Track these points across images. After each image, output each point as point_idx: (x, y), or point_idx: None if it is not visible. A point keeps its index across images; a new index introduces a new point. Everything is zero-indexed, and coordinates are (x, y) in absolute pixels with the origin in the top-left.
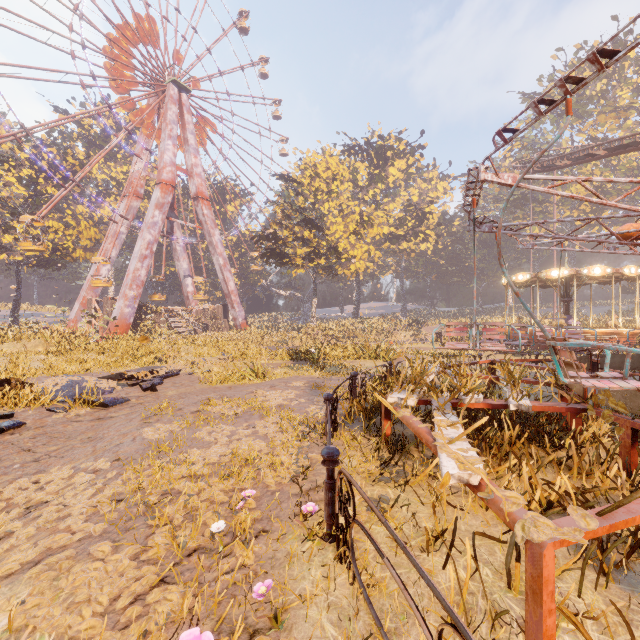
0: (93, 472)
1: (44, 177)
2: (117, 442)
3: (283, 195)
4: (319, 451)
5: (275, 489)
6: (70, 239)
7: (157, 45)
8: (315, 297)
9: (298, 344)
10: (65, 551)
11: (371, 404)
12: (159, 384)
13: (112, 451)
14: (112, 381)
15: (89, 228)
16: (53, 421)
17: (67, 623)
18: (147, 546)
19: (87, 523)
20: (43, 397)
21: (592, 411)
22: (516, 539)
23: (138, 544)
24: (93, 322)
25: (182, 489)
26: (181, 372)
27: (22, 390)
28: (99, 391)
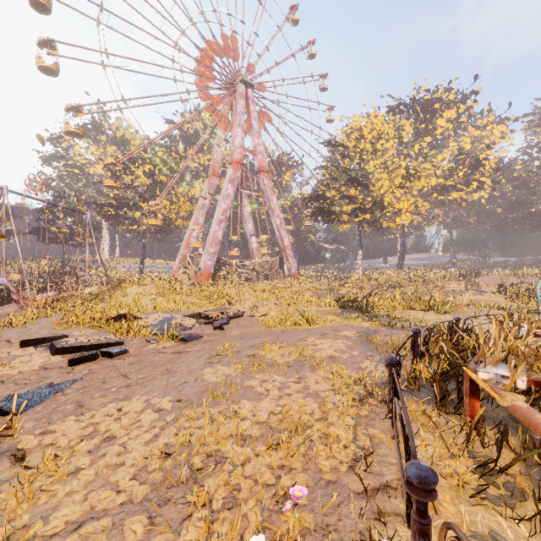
0: (158, 410)
1: (158, 169)
2: (183, 380)
3: (330, 160)
4: (381, 425)
5: (330, 479)
6: (173, 212)
7: (230, 55)
8: (360, 249)
9: (344, 292)
10: (104, 518)
11: (438, 367)
12: (226, 324)
13: (177, 389)
14: (193, 319)
15: (185, 203)
16: (147, 350)
17: None
18: None
19: (133, 481)
20: (143, 330)
21: None
22: None
23: (171, 531)
24: (187, 272)
25: (227, 453)
26: (244, 314)
27: (133, 323)
28: (183, 327)
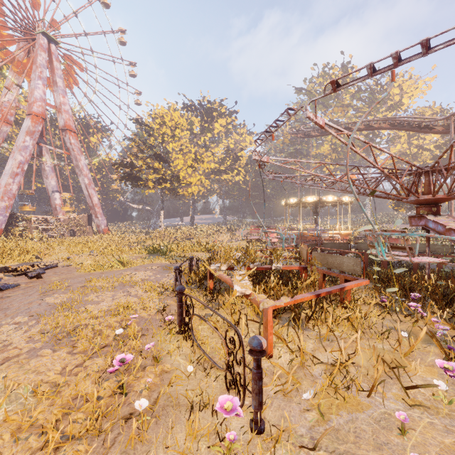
0: (14, 324)
1: None
2: (25, 308)
3: (138, 135)
4: (171, 300)
5: (147, 317)
6: None
7: None
8: (162, 210)
9: (150, 244)
10: (20, 356)
11: (202, 275)
12: (42, 273)
13: (25, 312)
14: None
15: None
16: None
17: (40, 378)
18: (76, 347)
19: (28, 344)
20: None
21: (309, 268)
22: (260, 309)
23: (68, 348)
24: None
25: (88, 323)
26: (58, 265)
27: None
28: None
